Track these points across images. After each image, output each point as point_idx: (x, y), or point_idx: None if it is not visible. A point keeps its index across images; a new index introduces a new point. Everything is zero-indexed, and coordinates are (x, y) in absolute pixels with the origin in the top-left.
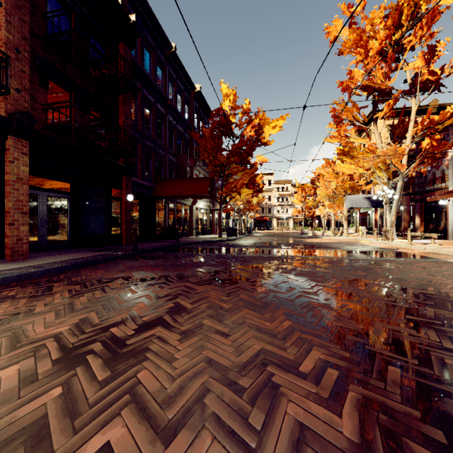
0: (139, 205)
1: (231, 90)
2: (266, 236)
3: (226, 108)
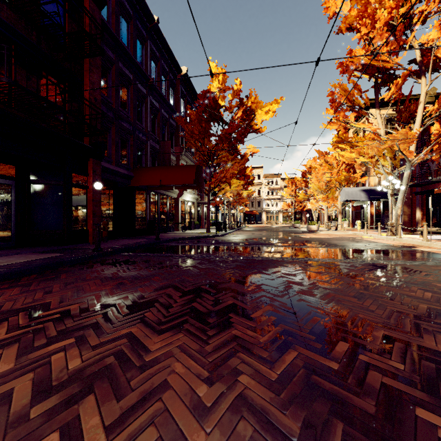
0: (113, 196)
1: (220, 70)
2: (257, 230)
3: (214, 90)
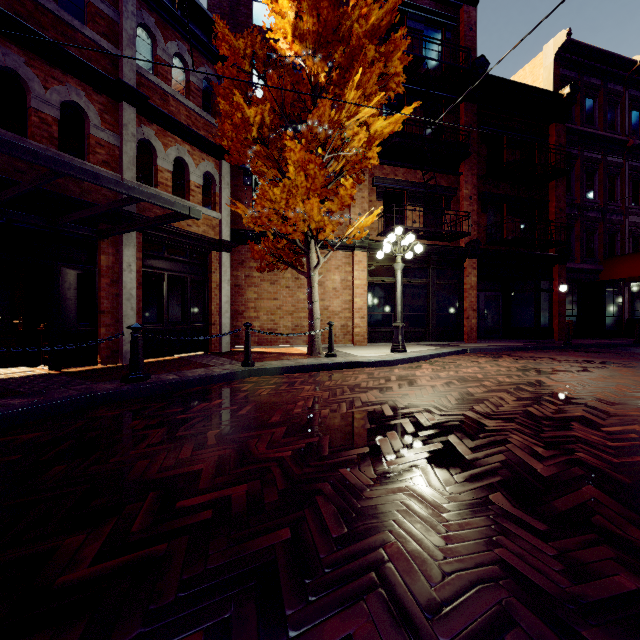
0: (576, 294)
1: None
2: None
3: None
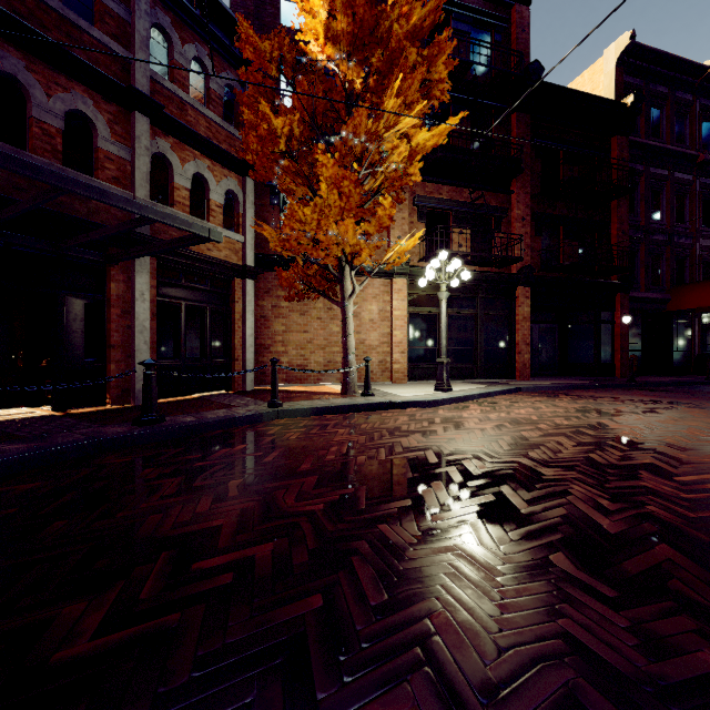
0: (640, 326)
1: None
2: None
3: None
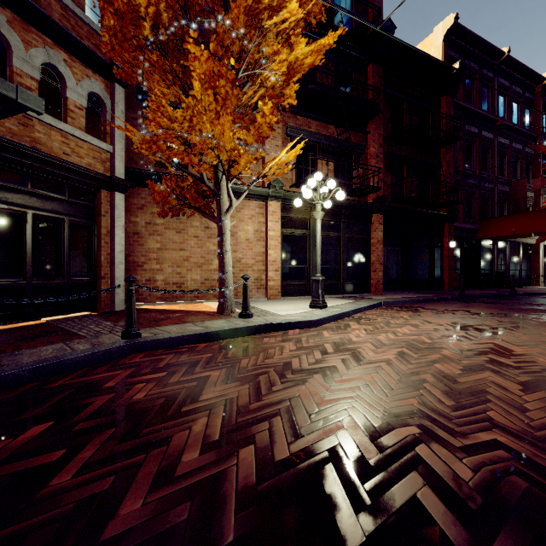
0: (459, 250)
1: None
2: None
3: None
